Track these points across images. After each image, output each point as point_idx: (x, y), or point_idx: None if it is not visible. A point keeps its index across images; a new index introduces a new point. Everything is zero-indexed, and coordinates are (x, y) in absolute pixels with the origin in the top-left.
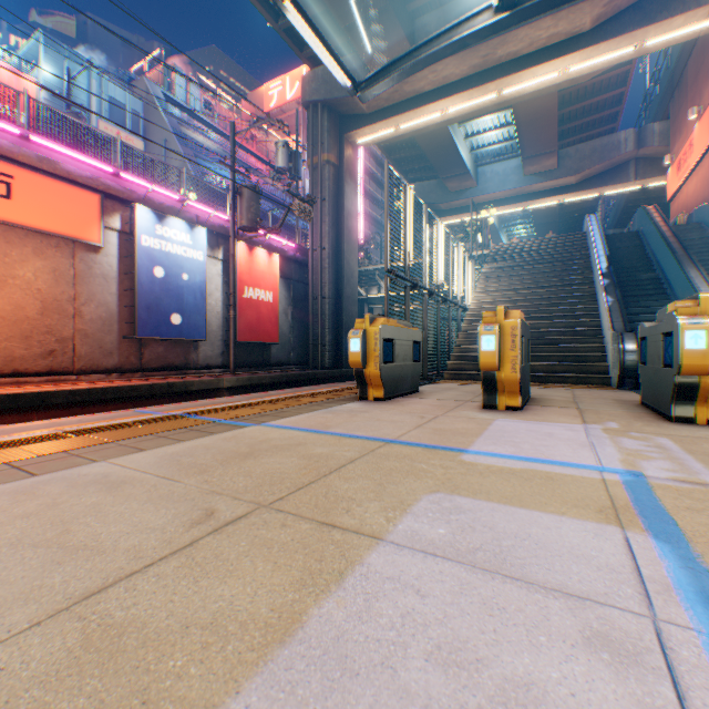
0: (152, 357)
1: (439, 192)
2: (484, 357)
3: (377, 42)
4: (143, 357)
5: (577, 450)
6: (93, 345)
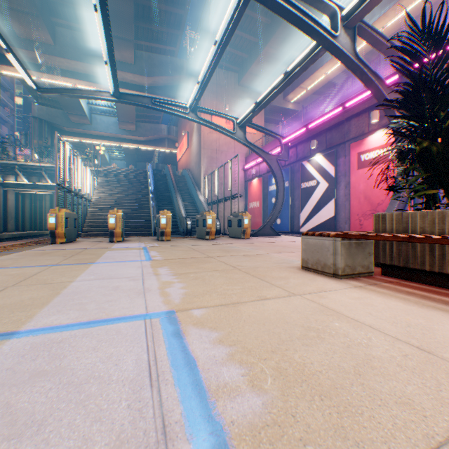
0: None
1: (65, 119)
2: (111, 225)
3: (28, 26)
4: None
5: (137, 246)
6: None
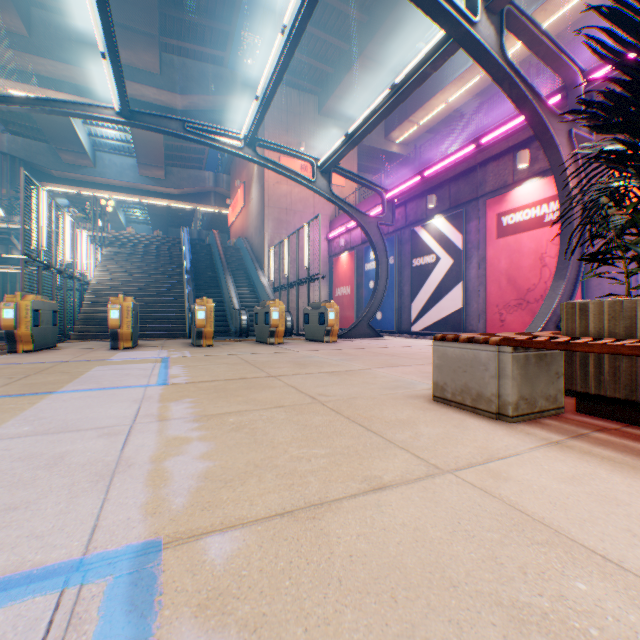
0: None
1: (53, 157)
2: (113, 321)
3: None
4: None
5: (154, 355)
6: None
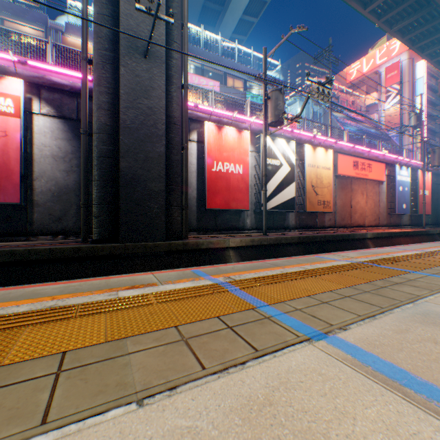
0: (391, 221)
1: None
2: None
3: None
4: (390, 221)
5: None
6: (381, 216)
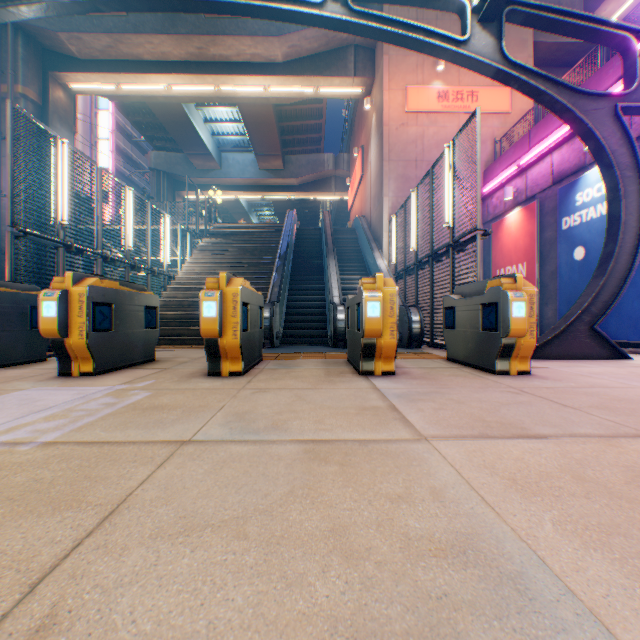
0: None
1: (187, 166)
2: (47, 323)
3: None
4: None
5: (2, 419)
6: None
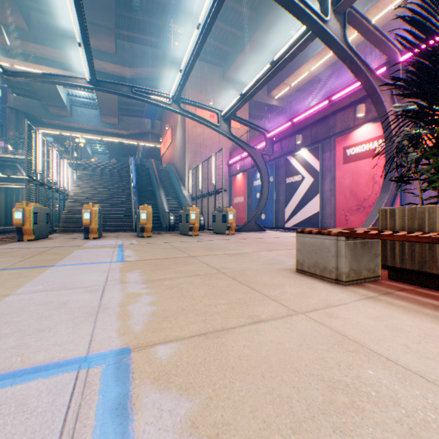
0: None
1: (44, 110)
2: (86, 220)
3: None
4: None
5: (113, 243)
6: None
